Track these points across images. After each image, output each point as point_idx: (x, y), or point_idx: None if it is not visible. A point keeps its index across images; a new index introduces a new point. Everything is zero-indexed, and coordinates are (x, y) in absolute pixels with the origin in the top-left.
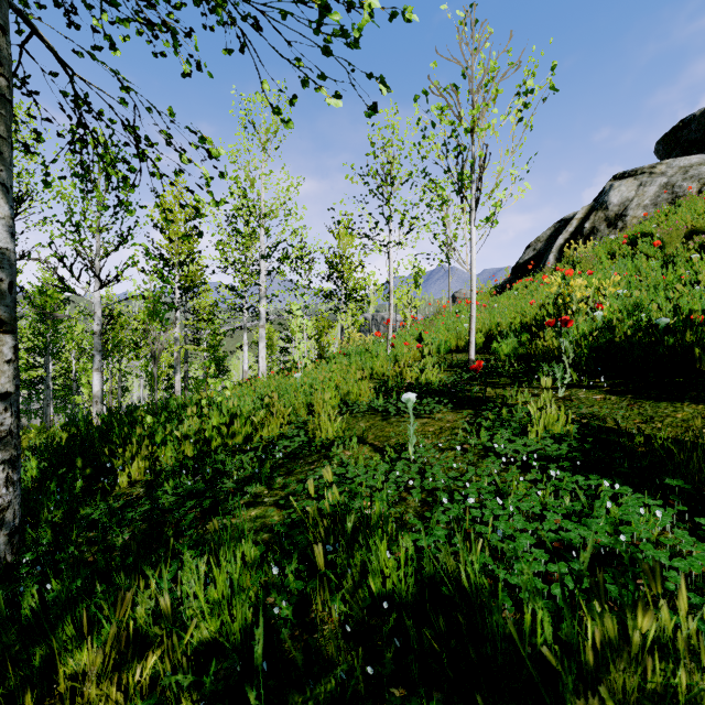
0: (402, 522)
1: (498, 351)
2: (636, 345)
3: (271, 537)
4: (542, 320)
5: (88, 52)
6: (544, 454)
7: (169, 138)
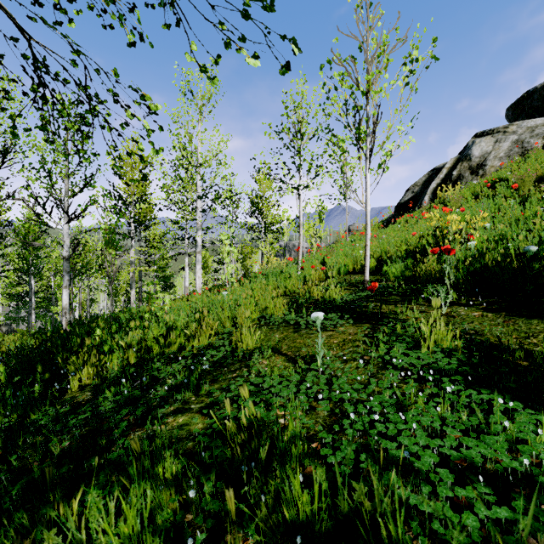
0: (313, 433)
1: (388, 274)
2: (504, 269)
3: (194, 445)
4: (423, 248)
5: (41, 18)
6: (437, 367)
7: (114, 95)
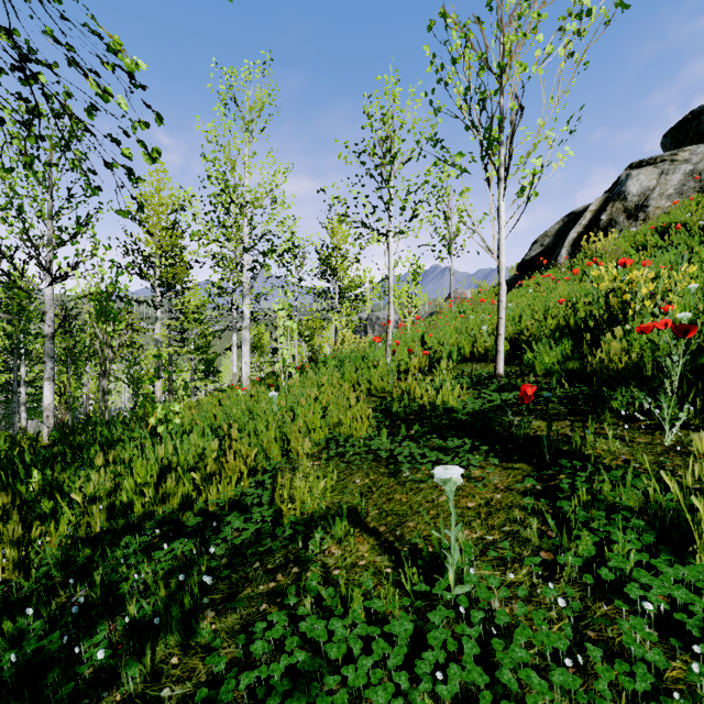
0: None
1: (533, 364)
2: None
3: None
4: (585, 322)
5: None
6: None
7: (58, 42)
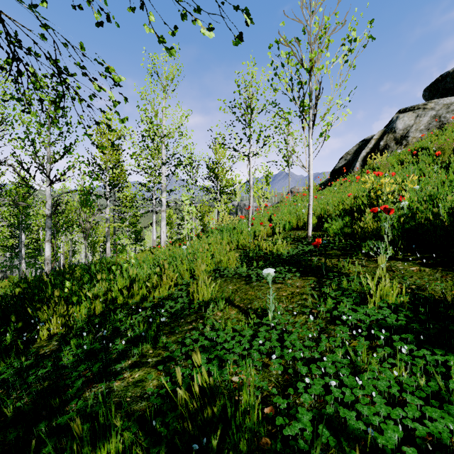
0: (266, 393)
1: (328, 230)
2: (434, 226)
3: (148, 406)
4: (359, 207)
5: None
6: (385, 324)
7: (81, 67)
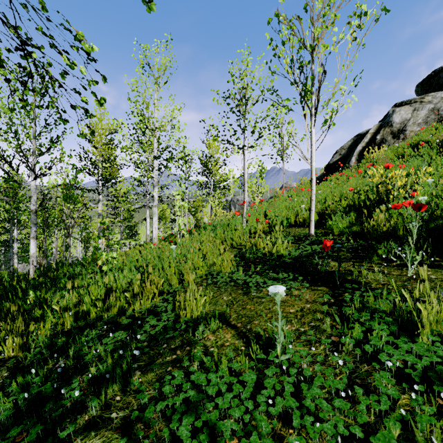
0: None
1: (332, 228)
2: None
3: None
4: (364, 202)
5: None
6: None
7: (45, 34)
